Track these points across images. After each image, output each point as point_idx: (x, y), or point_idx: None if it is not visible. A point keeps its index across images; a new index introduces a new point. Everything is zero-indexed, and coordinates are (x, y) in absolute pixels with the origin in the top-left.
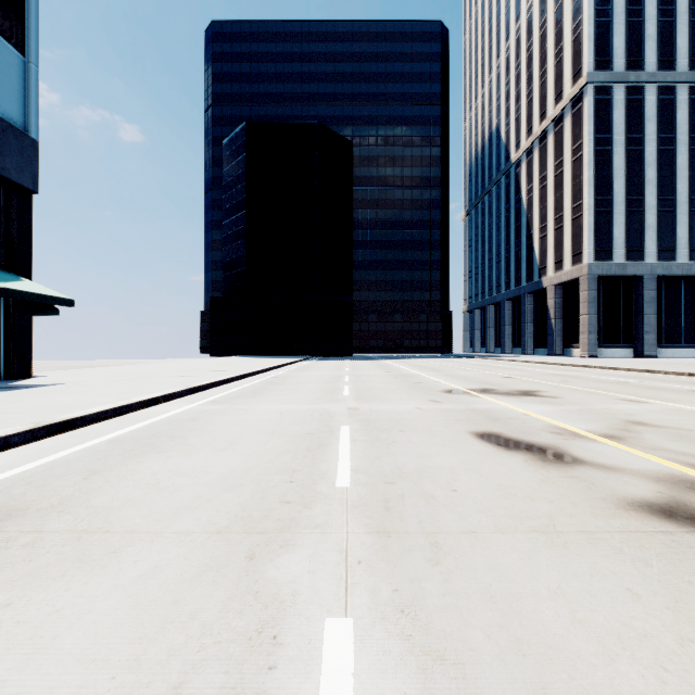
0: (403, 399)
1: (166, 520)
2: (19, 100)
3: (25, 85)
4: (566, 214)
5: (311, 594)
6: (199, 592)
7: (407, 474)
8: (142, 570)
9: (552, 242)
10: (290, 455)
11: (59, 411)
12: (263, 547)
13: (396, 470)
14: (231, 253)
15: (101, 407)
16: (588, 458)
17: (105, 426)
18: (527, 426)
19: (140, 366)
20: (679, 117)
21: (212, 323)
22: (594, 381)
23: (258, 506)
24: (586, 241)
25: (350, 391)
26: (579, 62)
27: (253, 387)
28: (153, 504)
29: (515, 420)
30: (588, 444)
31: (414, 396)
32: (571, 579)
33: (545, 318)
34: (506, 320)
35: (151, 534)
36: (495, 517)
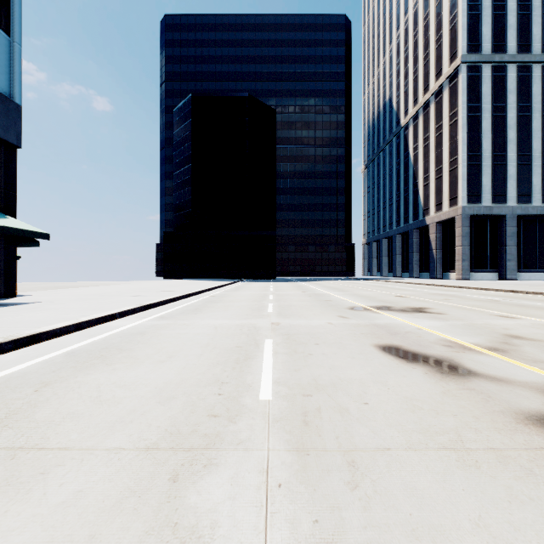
0: (317, 315)
1: (100, 436)
2: (5, 72)
3: (10, 60)
4: (444, 166)
5: (230, 527)
6: (117, 524)
7: (323, 386)
8: (65, 495)
9: (433, 189)
10: (220, 367)
11: (28, 326)
12: (187, 467)
13: (313, 382)
14: (180, 197)
15: (65, 323)
16: (479, 370)
17: (66, 339)
18: (422, 339)
19: (106, 287)
20: (534, 90)
21: (165, 252)
22: (471, 300)
23: (187, 420)
24: (461, 188)
25: (273, 308)
26: (455, 46)
27: (195, 304)
28: (91, 418)
29: (411, 334)
30: (477, 357)
31: (325, 313)
32: (490, 507)
33: (428, 249)
34: (397, 251)
35: (83, 452)
36: (406, 432)
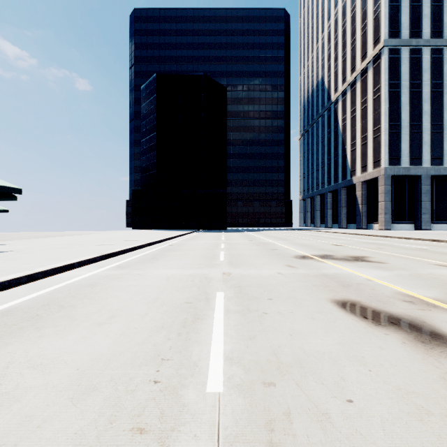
0: (265, 264)
1: None
2: None
3: None
4: (369, 134)
5: None
6: None
7: (286, 365)
8: None
9: (359, 153)
10: (164, 333)
11: None
12: None
13: (273, 359)
14: (146, 161)
15: (16, 275)
16: None
17: (12, 293)
18: (377, 293)
19: (79, 236)
20: (445, 69)
21: (133, 207)
22: (401, 248)
23: (99, 442)
24: (383, 152)
25: (224, 257)
26: (378, 32)
27: (153, 253)
28: None
29: (364, 286)
30: None
31: (273, 262)
32: None
33: (354, 204)
34: (328, 206)
35: None
36: None
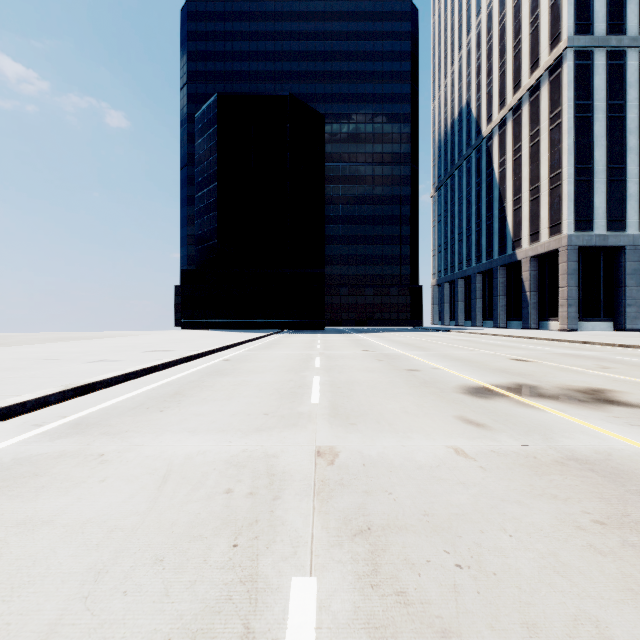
0: (412, 414)
1: None
2: None
3: None
4: (543, 184)
5: None
6: None
7: None
8: None
9: (527, 214)
10: None
11: None
12: None
13: None
14: (203, 226)
15: None
16: None
17: None
18: None
19: (82, 343)
20: None
21: (183, 296)
22: None
23: None
24: (566, 211)
25: (321, 391)
26: (557, 27)
27: (183, 380)
28: None
29: None
30: None
31: (427, 407)
32: None
33: (519, 291)
34: (477, 294)
35: None
36: None
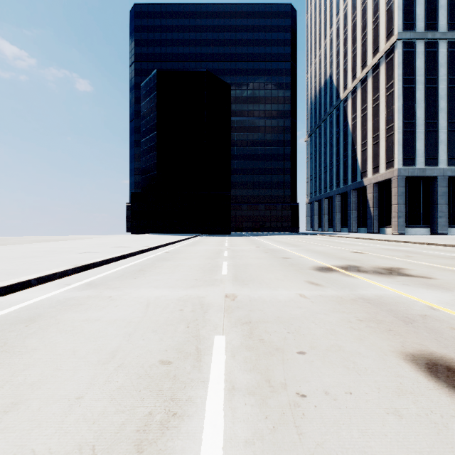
0: (280, 279)
1: None
2: None
3: None
4: (381, 133)
5: None
6: None
7: None
8: None
9: (370, 154)
10: None
11: None
12: None
13: None
14: (146, 162)
15: None
16: None
17: None
18: None
19: (68, 242)
20: None
21: (132, 210)
22: (434, 257)
23: None
24: (397, 152)
25: (228, 269)
26: (391, 25)
27: (142, 263)
28: None
29: (435, 322)
30: None
31: (290, 276)
32: None
33: (365, 207)
34: (337, 209)
35: None
36: None
